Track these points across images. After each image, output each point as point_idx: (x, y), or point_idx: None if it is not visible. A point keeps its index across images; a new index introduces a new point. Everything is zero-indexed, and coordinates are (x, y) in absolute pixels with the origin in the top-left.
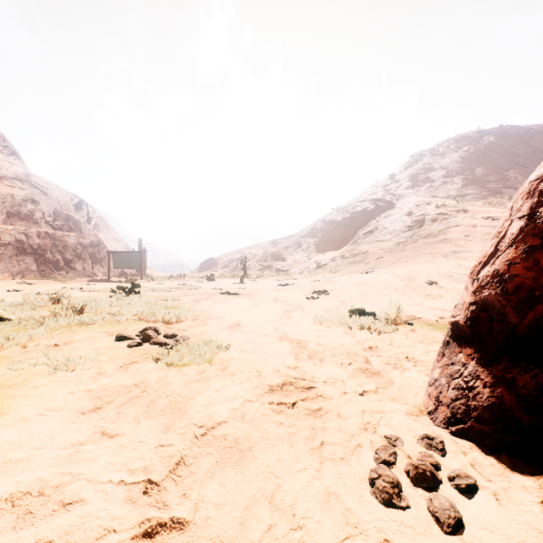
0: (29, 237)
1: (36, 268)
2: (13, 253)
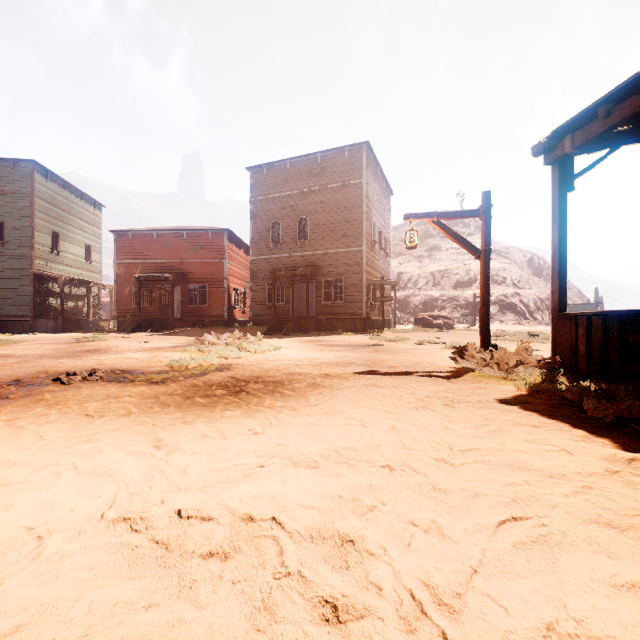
0: (505, 297)
1: (511, 318)
2: (498, 308)
